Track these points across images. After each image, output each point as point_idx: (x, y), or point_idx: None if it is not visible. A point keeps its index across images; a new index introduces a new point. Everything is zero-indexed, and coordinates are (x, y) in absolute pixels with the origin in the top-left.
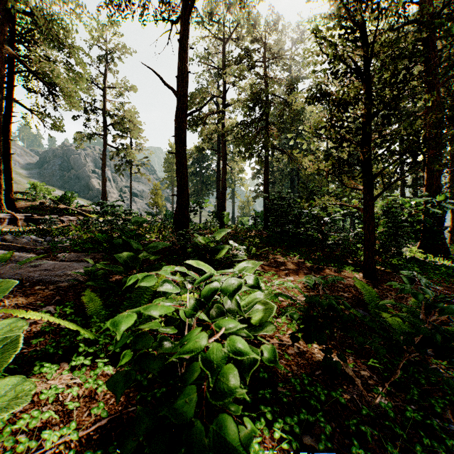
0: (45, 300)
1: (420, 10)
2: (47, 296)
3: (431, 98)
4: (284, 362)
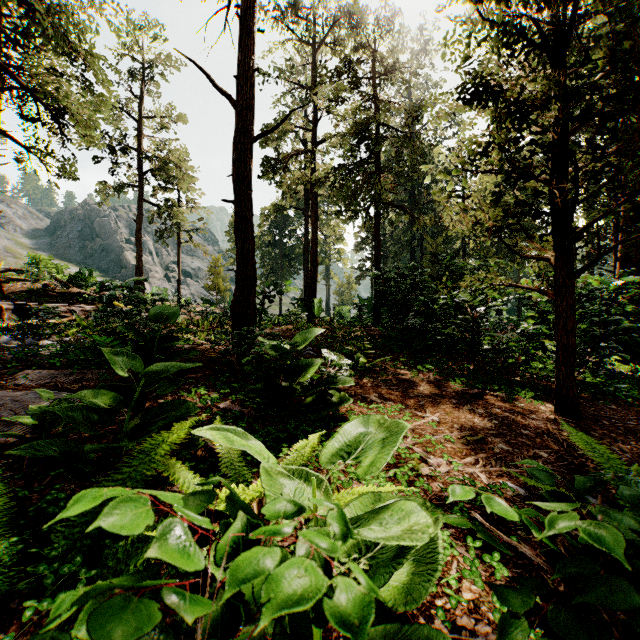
0: None
1: None
2: None
3: None
4: None
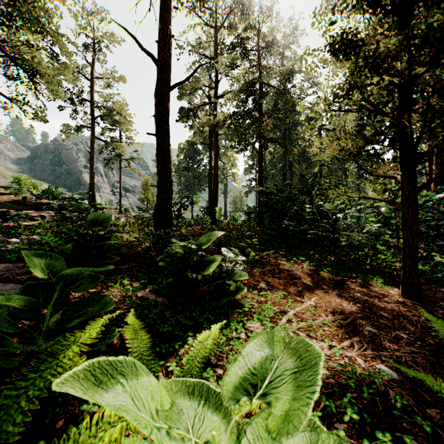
0: None
1: None
2: None
3: None
4: None
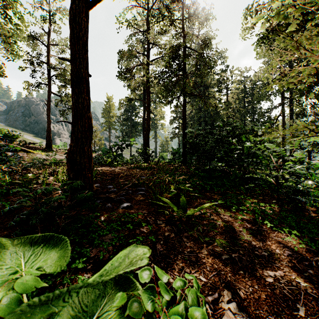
0: None
1: None
2: None
3: None
4: None
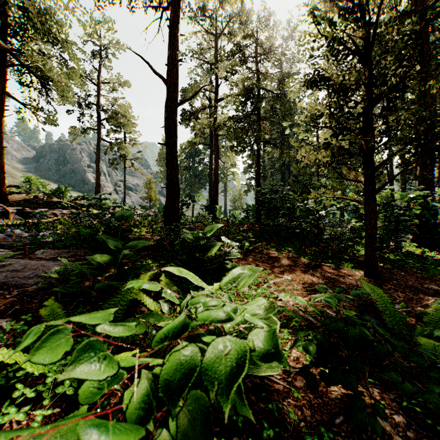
0: (2, 310)
1: (412, 4)
2: (6, 305)
3: (435, 85)
4: (292, 402)
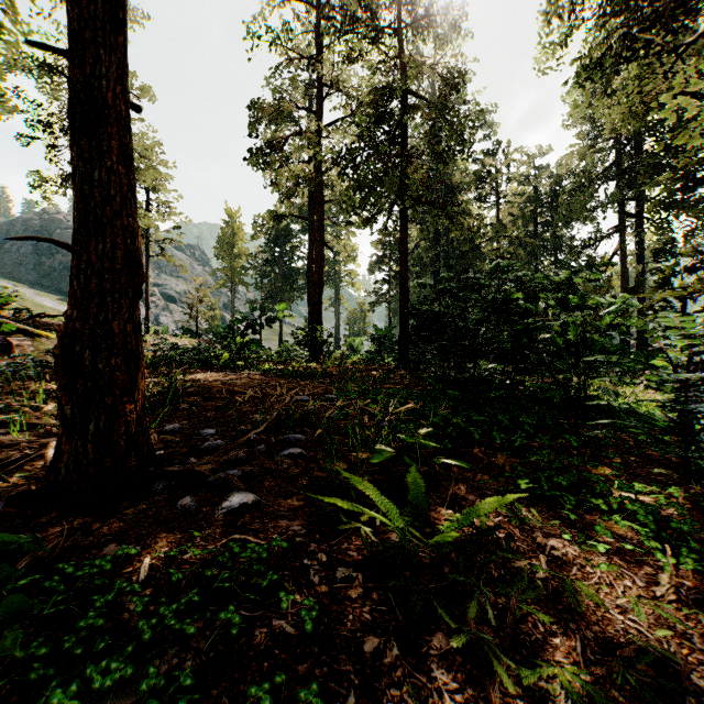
0: None
1: None
2: None
3: None
4: None
